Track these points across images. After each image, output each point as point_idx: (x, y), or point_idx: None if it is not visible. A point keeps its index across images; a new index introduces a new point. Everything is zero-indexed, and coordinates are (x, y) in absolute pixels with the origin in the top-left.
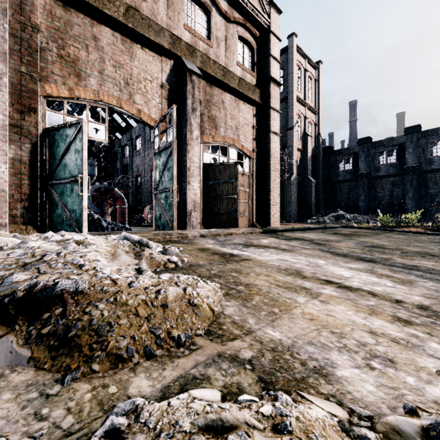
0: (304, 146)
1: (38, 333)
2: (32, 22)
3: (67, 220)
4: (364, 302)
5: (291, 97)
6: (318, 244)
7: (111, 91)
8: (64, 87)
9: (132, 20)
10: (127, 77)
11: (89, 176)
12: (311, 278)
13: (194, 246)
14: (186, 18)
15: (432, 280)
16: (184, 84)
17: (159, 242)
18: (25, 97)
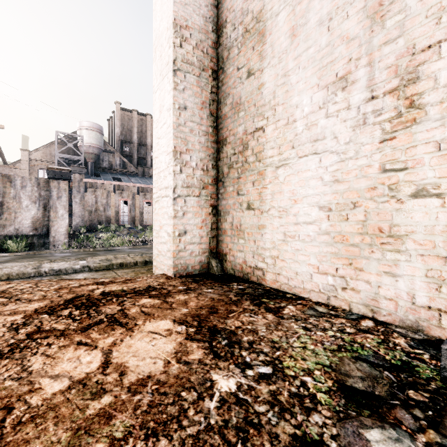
0: None
1: None
2: None
3: None
4: None
5: None
6: None
7: None
8: None
9: None
10: None
11: None
12: None
13: None
14: None
15: None
16: None
17: None
18: None
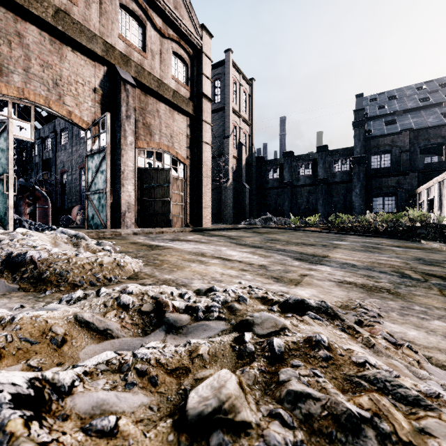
0: (239, 155)
1: (21, 277)
2: None
3: None
4: (231, 265)
5: (227, 108)
6: (232, 239)
7: (38, 90)
8: None
9: (62, 23)
10: (56, 78)
11: None
12: (209, 256)
13: (126, 241)
14: (120, 27)
15: (284, 255)
16: (118, 91)
17: (93, 238)
18: None
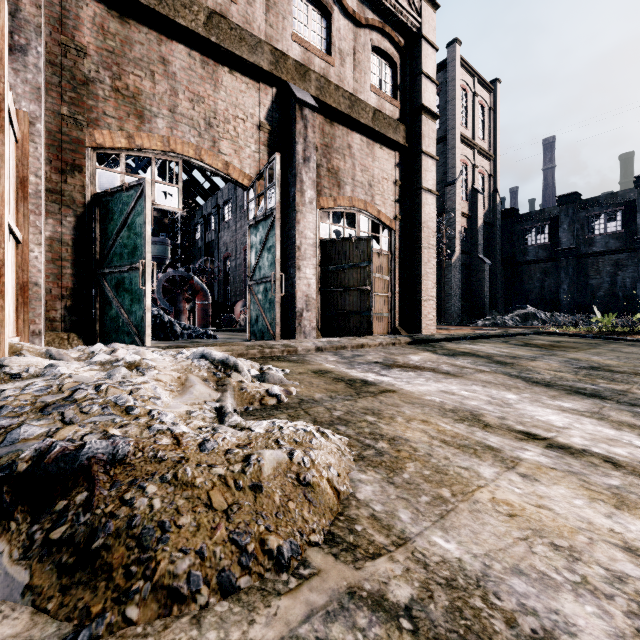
0: (472, 210)
1: (45, 537)
2: (77, 42)
3: (124, 325)
4: (601, 479)
5: (451, 137)
6: (501, 363)
7: (187, 137)
8: (120, 134)
9: (216, 32)
10: (209, 115)
11: (160, 259)
12: (498, 427)
13: (306, 366)
14: (295, 24)
15: None
16: (292, 122)
17: (255, 359)
18: (67, 151)
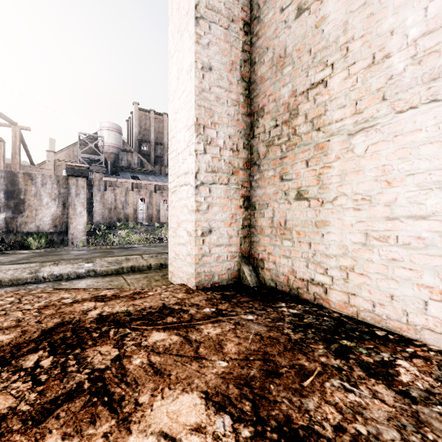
0: None
1: None
2: None
3: None
4: None
5: None
6: None
7: None
8: None
9: None
10: None
11: None
12: None
13: None
14: None
15: None
16: None
17: None
18: None
